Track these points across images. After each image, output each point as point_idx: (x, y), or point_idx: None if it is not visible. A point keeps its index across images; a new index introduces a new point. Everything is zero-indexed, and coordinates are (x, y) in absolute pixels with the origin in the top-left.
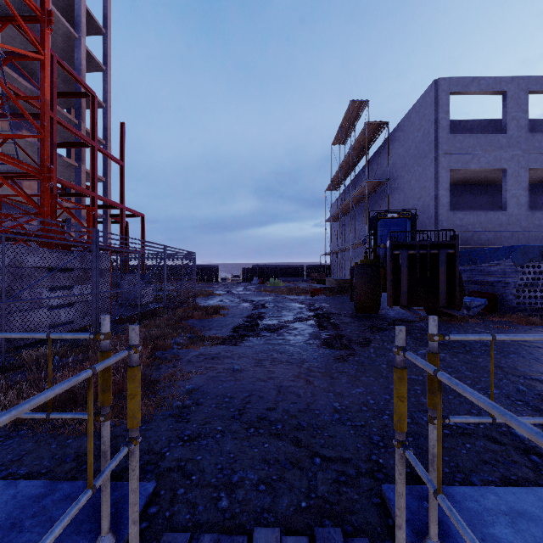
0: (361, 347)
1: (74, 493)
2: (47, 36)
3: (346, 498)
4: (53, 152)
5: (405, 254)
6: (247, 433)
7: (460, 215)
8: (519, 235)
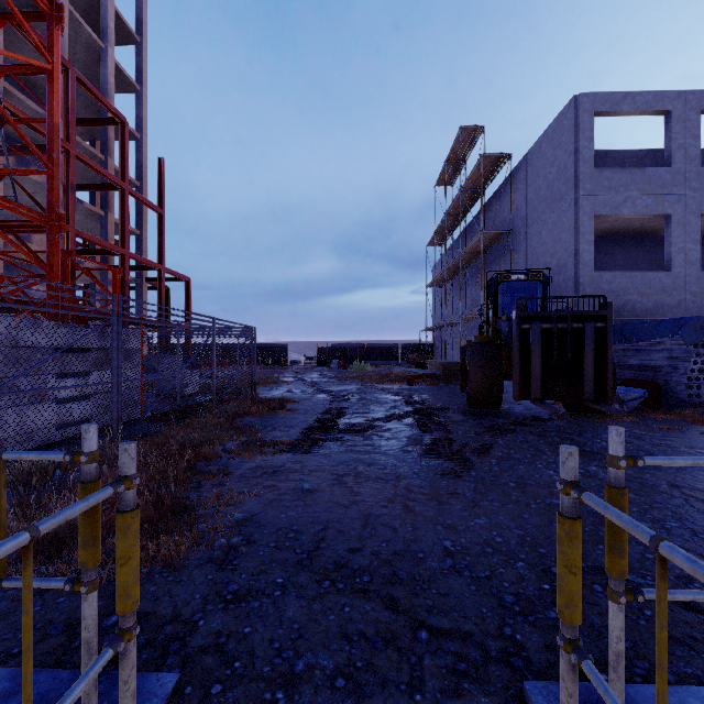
0: (478, 456)
1: (54, 691)
2: (57, 38)
3: (469, 702)
4: (69, 196)
5: (538, 329)
6: (319, 588)
7: (608, 277)
8: (688, 303)
